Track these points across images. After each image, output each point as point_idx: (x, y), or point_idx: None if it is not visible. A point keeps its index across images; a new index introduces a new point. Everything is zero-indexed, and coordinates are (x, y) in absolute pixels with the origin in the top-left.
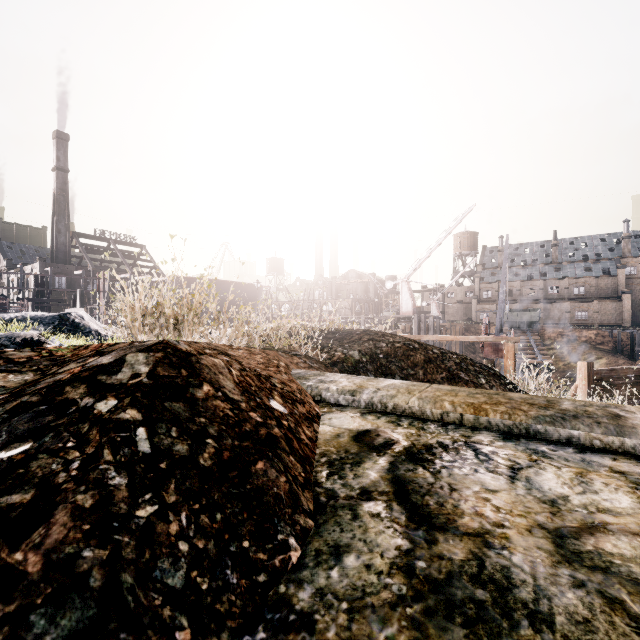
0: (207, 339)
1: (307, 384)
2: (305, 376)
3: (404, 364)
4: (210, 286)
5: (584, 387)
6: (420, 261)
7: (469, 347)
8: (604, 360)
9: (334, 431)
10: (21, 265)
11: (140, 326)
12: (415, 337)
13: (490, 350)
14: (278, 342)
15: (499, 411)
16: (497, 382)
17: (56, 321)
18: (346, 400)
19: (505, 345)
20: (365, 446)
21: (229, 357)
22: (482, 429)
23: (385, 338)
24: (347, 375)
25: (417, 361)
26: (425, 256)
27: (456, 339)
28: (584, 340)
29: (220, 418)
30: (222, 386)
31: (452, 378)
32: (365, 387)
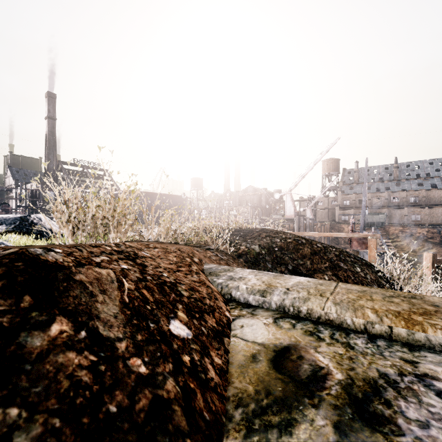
0: (138, 236)
1: (217, 281)
2: (216, 272)
3: (295, 256)
4: (133, 191)
5: (429, 272)
6: (299, 179)
7: (334, 240)
8: (434, 250)
9: (248, 349)
10: (21, 183)
11: (64, 226)
12: (299, 233)
13: (356, 243)
14: (195, 238)
15: (439, 326)
16: (369, 270)
17: (17, 222)
18: (256, 301)
19: (369, 240)
20: (290, 381)
21: (132, 261)
22: (420, 348)
23: (279, 235)
24: (254, 271)
25: (305, 253)
26: (303, 175)
27: (330, 235)
28: (418, 235)
29: (58, 396)
30: (94, 315)
31: (334, 267)
32: (274, 286)
